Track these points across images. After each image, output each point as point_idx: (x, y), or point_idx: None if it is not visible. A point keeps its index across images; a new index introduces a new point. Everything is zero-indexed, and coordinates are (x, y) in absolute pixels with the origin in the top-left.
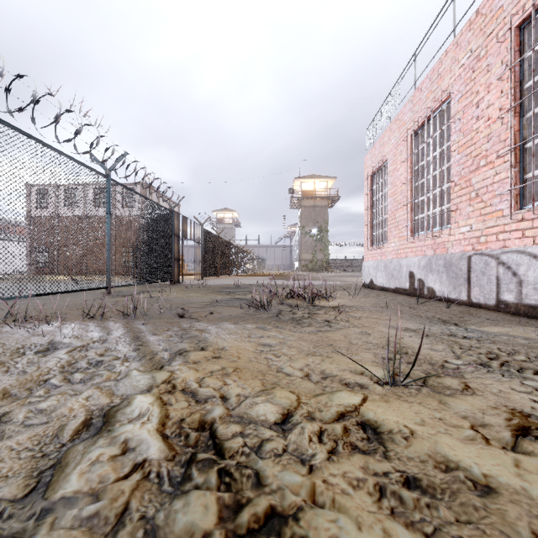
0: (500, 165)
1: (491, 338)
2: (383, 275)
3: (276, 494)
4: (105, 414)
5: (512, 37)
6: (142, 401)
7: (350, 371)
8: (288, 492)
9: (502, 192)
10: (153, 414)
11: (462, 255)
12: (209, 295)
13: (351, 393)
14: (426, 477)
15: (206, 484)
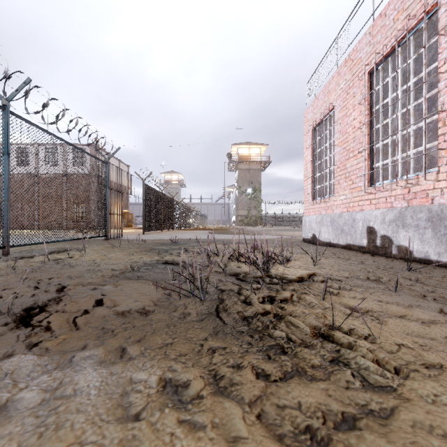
0: None
1: None
2: (330, 230)
3: None
4: None
5: None
6: None
7: None
8: None
9: None
10: None
11: None
12: (133, 256)
13: None
14: None
15: None
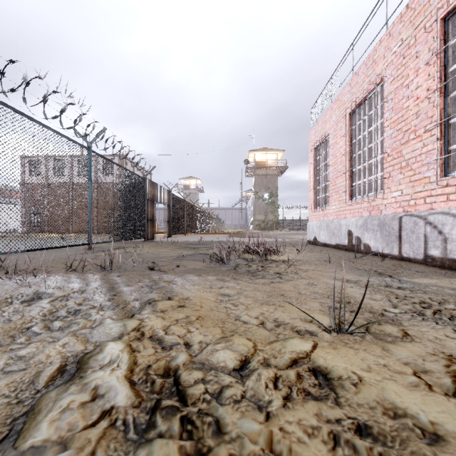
0: (427, 138)
1: (422, 288)
2: (325, 233)
3: (235, 443)
4: (79, 360)
5: (438, 27)
6: (113, 348)
7: (301, 319)
8: (247, 441)
9: (429, 161)
10: (122, 361)
11: (394, 216)
12: (176, 250)
13: (302, 341)
14: (377, 425)
15: (169, 432)
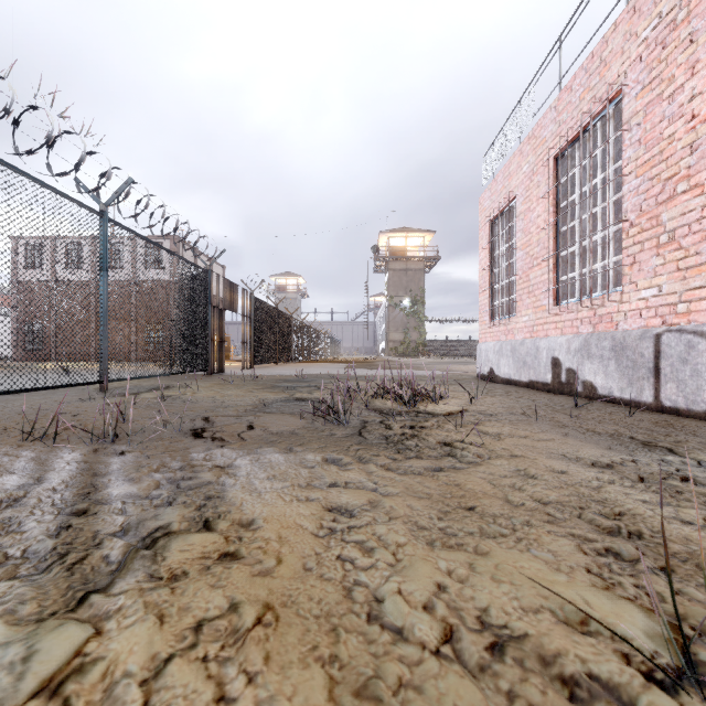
0: None
1: None
2: (510, 362)
3: None
4: None
5: None
6: None
7: (552, 613)
8: None
9: None
10: None
11: (645, 333)
12: (256, 393)
13: None
14: None
15: None
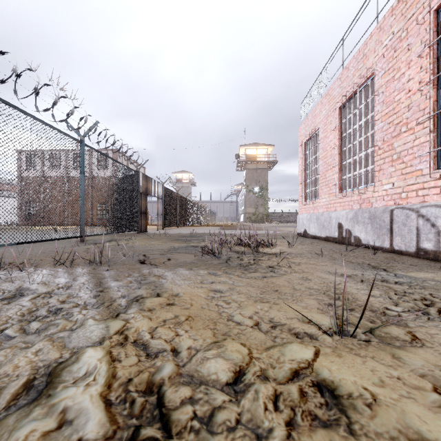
0: (420, 130)
1: (420, 283)
2: (315, 225)
3: None
4: (50, 372)
5: (430, 19)
6: (91, 356)
7: (298, 319)
8: None
9: (422, 154)
10: (100, 373)
11: (385, 209)
12: (168, 243)
13: (302, 346)
14: None
15: None
